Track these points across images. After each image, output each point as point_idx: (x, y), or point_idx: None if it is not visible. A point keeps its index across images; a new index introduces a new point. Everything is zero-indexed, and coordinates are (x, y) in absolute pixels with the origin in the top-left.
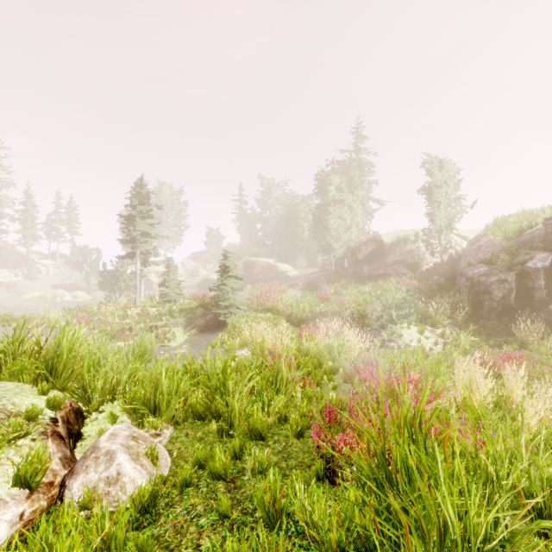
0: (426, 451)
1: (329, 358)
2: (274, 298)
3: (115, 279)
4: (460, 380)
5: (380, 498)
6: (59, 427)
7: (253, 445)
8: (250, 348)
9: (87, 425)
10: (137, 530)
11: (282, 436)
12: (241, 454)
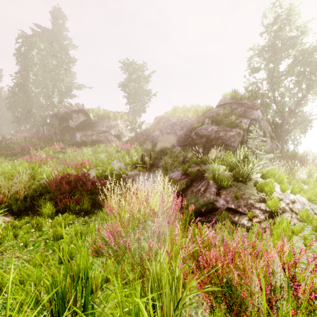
0: None
1: None
2: None
3: None
4: None
5: None
6: None
7: None
8: None
9: None
10: None
11: None
12: None
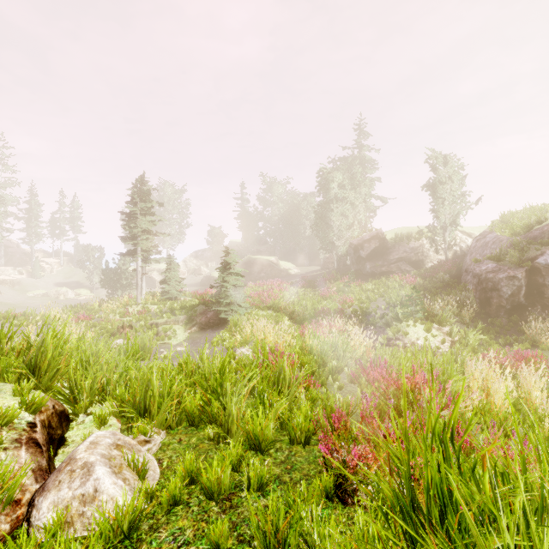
0: (460, 471)
1: (334, 356)
2: (276, 296)
3: (117, 277)
4: (474, 381)
5: (407, 531)
6: (37, 433)
7: (252, 454)
8: (251, 346)
9: (72, 429)
10: None
11: (285, 444)
12: (239, 465)
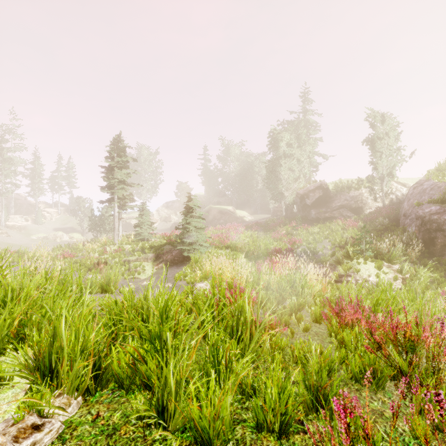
0: None
1: (292, 292)
2: (233, 238)
3: (101, 223)
4: None
5: None
6: None
7: None
8: (210, 281)
9: None
10: None
11: (249, 429)
12: None
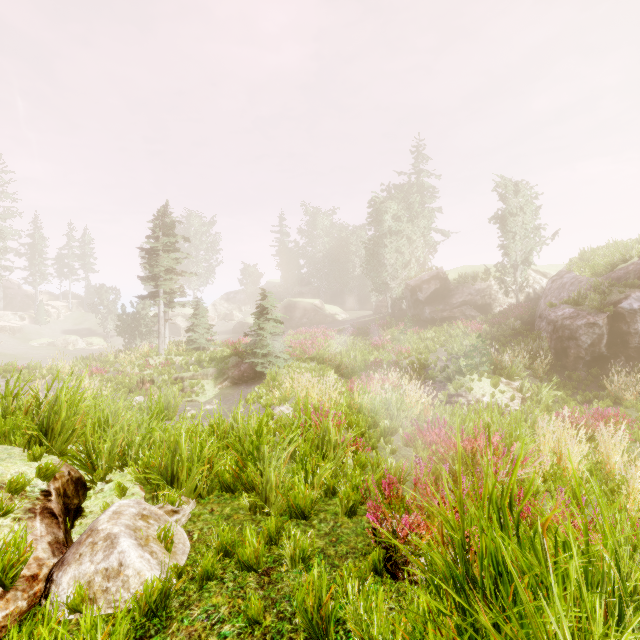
0: (519, 540)
1: (386, 416)
2: (320, 345)
3: (135, 323)
4: (546, 444)
5: (460, 605)
6: (52, 502)
7: (293, 525)
8: (292, 404)
9: (90, 498)
10: (141, 639)
11: (330, 514)
12: (279, 537)
